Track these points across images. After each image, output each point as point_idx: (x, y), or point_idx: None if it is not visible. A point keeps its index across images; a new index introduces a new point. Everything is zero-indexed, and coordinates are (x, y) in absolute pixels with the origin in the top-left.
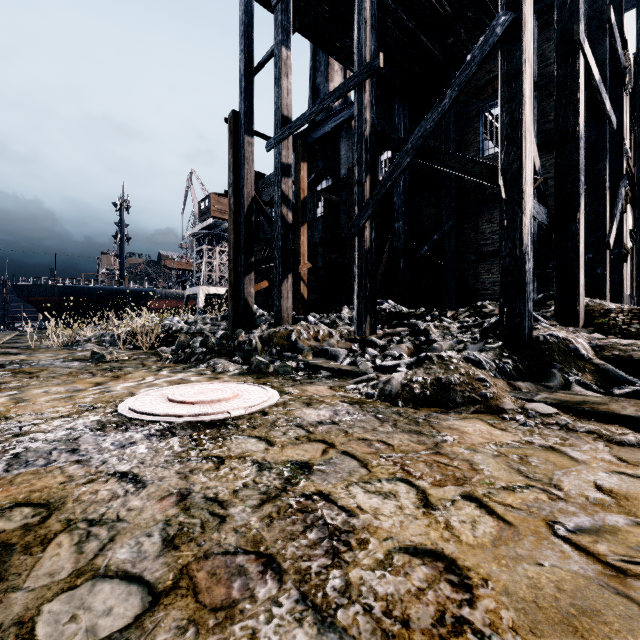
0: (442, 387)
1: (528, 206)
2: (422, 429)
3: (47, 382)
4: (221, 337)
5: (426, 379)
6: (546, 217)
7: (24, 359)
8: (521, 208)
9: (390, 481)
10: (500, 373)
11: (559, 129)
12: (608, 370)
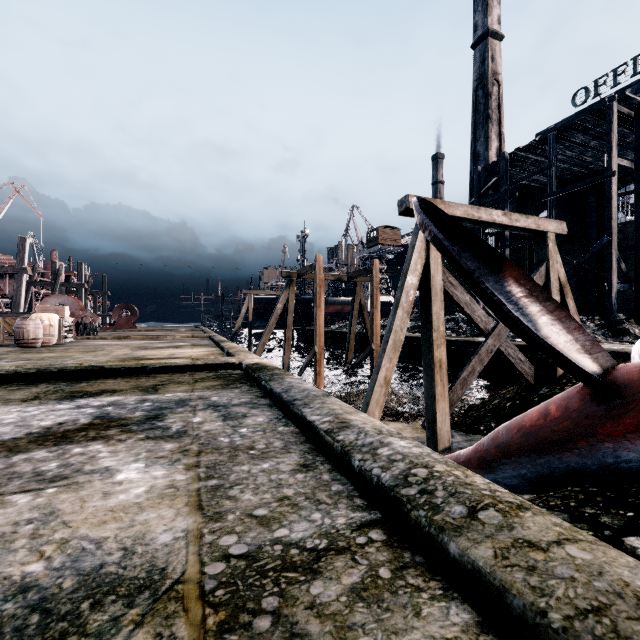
0: None
1: (614, 291)
2: None
3: None
4: None
5: None
6: (629, 287)
7: None
8: (611, 292)
9: None
10: (603, 336)
11: (636, 255)
12: (638, 336)
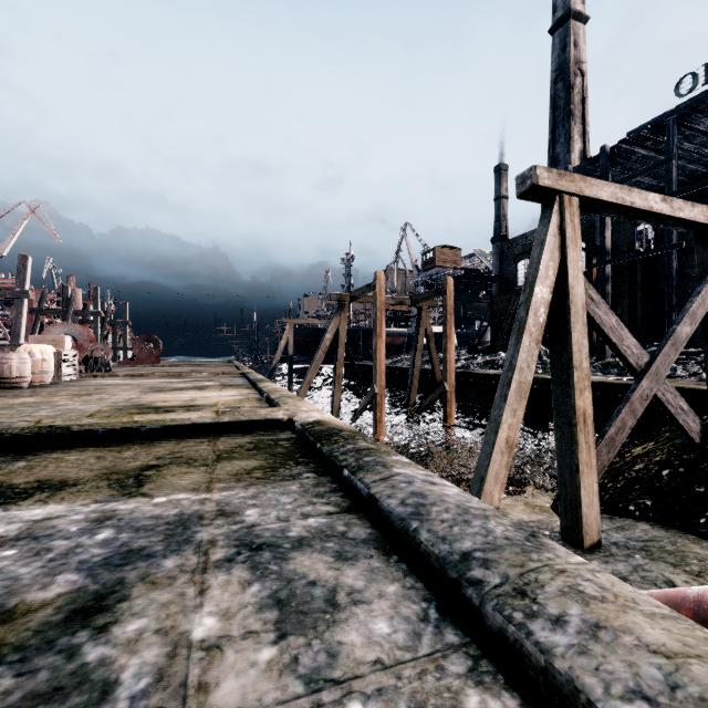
0: None
1: None
2: None
3: None
4: None
5: None
6: None
7: None
8: None
9: None
10: None
11: None
12: None
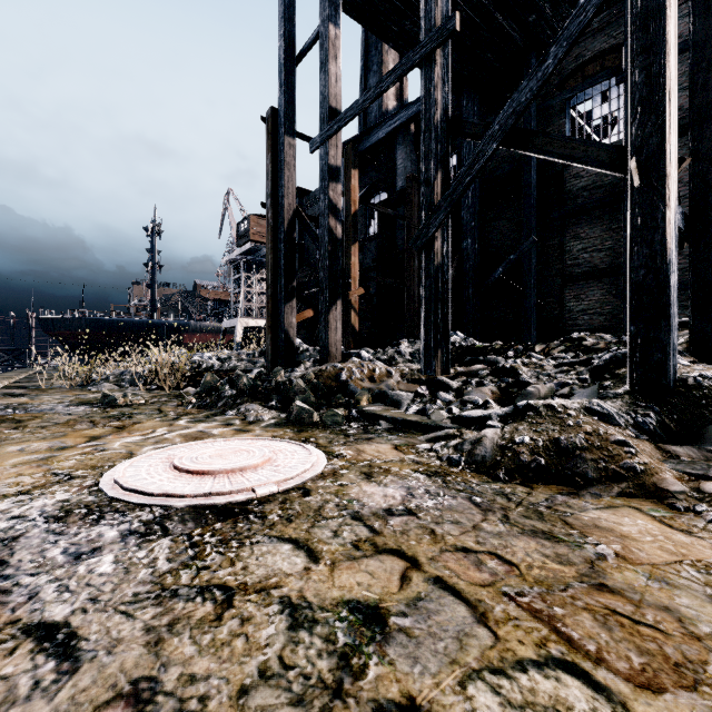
0: (563, 453)
1: (672, 196)
2: (553, 528)
3: (31, 435)
4: (255, 377)
5: (536, 440)
6: (681, 218)
7: (24, 402)
8: (663, 199)
9: (544, 669)
10: (640, 431)
11: (697, 102)
12: None
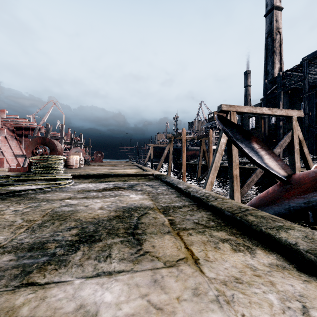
0: None
1: None
2: None
3: None
4: None
5: None
6: None
7: None
8: None
9: None
10: None
11: None
12: None
